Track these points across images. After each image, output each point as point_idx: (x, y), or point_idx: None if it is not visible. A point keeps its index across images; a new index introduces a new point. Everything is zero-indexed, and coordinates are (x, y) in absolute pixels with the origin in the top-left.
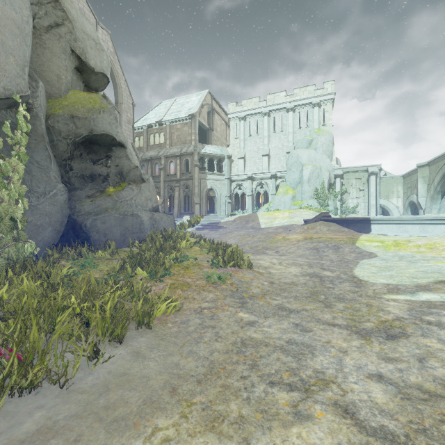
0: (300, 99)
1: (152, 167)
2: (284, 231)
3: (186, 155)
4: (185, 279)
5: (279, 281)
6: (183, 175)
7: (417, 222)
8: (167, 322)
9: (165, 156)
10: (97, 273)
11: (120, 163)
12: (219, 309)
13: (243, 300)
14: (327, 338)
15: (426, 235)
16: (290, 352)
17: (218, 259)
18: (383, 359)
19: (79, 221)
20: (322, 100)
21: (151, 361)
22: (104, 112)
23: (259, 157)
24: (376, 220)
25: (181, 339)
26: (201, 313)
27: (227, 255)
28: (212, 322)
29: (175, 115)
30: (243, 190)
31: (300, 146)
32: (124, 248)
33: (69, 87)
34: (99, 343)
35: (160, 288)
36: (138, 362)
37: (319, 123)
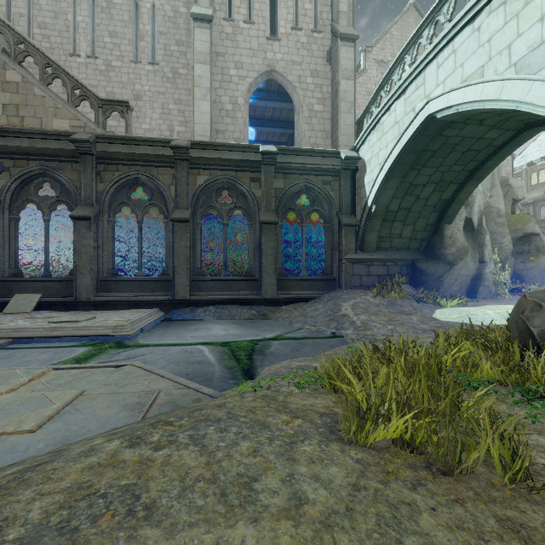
0: None
1: (535, 210)
2: None
3: None
4: None
5: None
6: None
7: None
8: None
9: None
10: None
11: (536, 243)
12: None
13: None
14: None
15: None
16: None
17: None
18: None
19: (519, 273)
20: None
21: None
22: (530, 223)
23: None
24: None
25: None
26: None
27: None
28: None
29: None
30: None
31: None
32: (542, 286)
33: (510, 215)
34: None
35: None
36: None
37: None
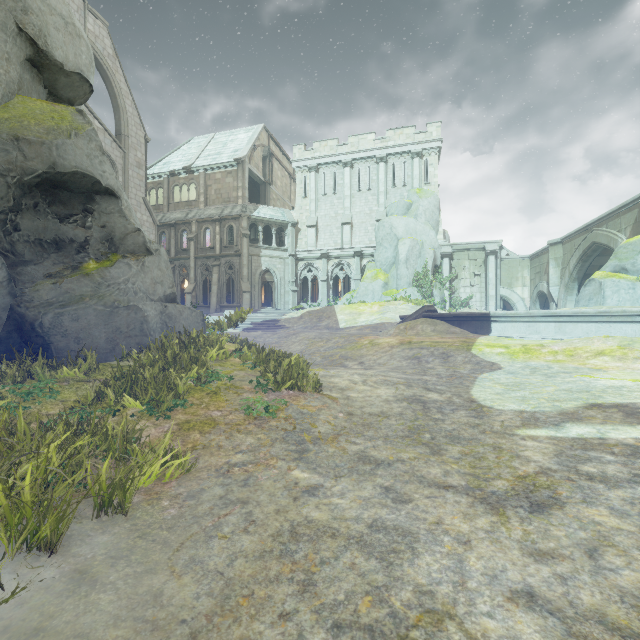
0: (394, 146)
1: (177, 235)
2: (373, 332)
3: (230, 219)
4: (210, 413)
5: (361, 412)
6: (225, 249)
7: (552, 320)
8: (161, 496)
9: (198, 220)
10: (55, 406)
11: (109, 222)
12: (260, 466)
13: (303, 447)
14: (437, 515)
15: (564, 337)
16: (374, 549)
17: (268, 378)
18: (531, 556)
19: (30, 317)
20: (425, 148)
21: (104, 593)
22: (78, 136)
23: (338, 226)
24: (498, 316)
25: (179, 533)
26: (228, 474)
27: (283, 371)
28: (244, 491)
29: (213, 158)
30: (315, 273)
31: (394, 212)
32: (112, 362)
33: (14, 89)
34: (4, 557)
35: (163, 431)
36: (76, 597)
37: (421, 180)
